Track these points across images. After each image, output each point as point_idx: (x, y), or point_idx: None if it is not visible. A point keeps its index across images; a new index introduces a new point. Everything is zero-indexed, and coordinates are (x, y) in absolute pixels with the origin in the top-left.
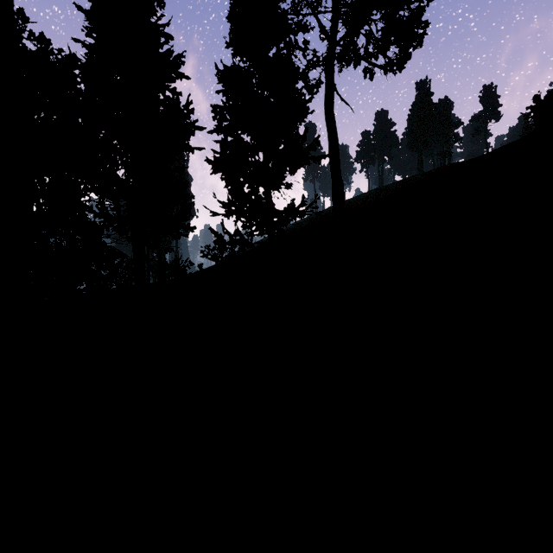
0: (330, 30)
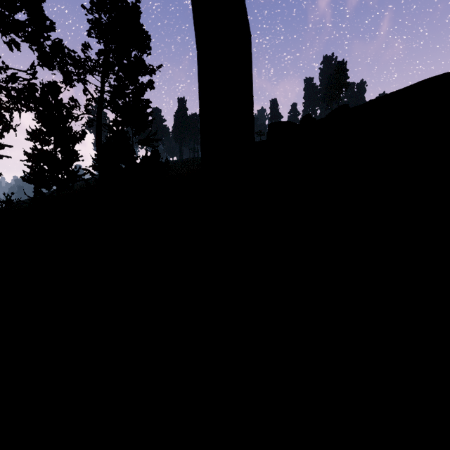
0: (99, 99)
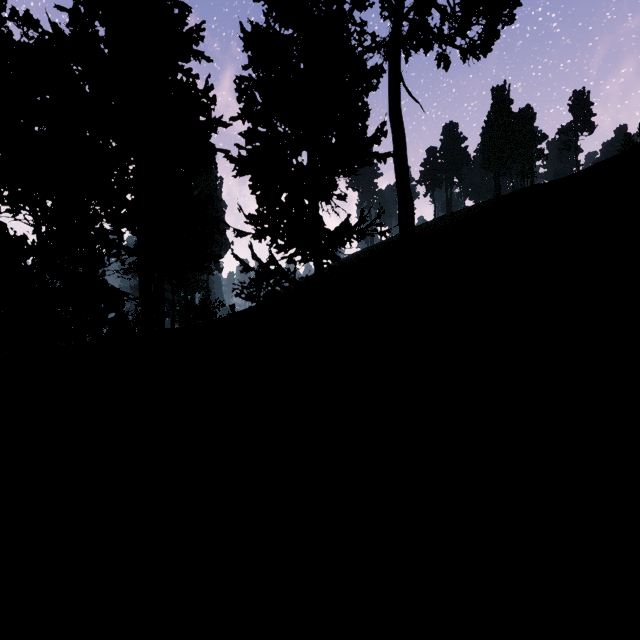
0: None
